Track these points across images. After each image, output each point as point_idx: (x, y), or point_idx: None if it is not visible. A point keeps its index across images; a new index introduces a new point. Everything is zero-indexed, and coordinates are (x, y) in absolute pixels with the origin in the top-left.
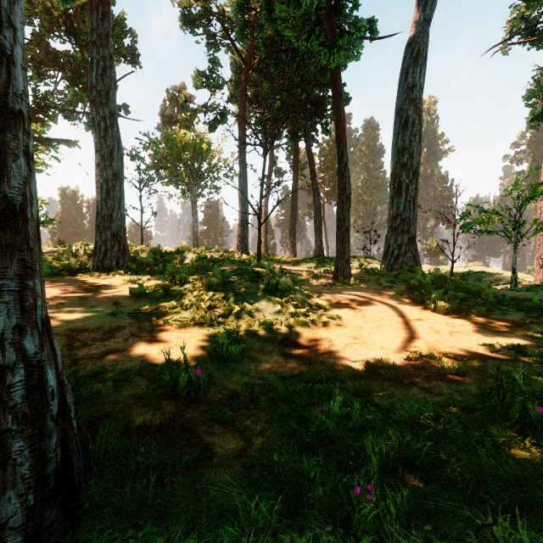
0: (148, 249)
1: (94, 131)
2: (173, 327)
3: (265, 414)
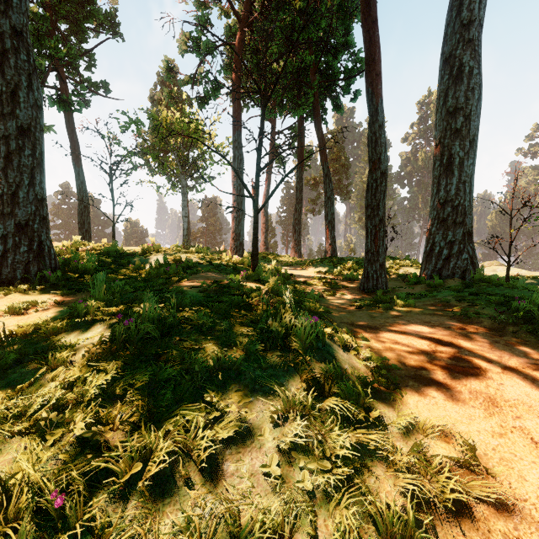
0: (101, 249)
1: None
2: None
3: None
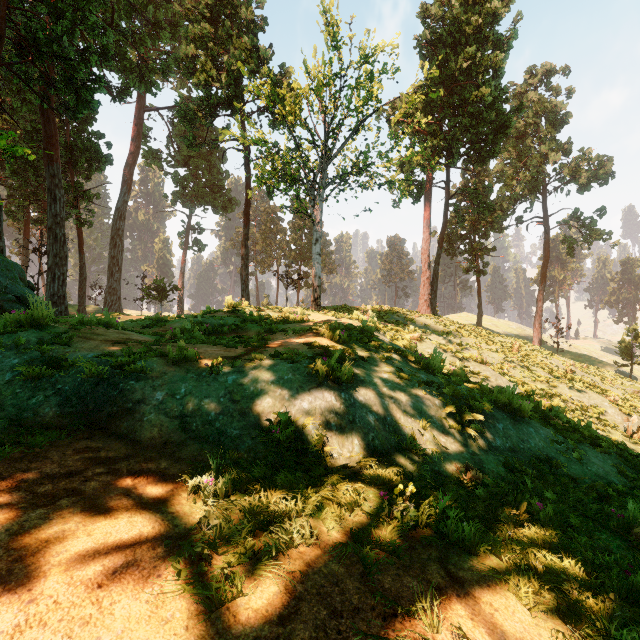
0: None
1: None
2: None
3: None
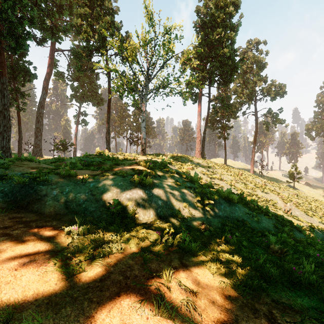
0: None
1: None
2: None
3: None
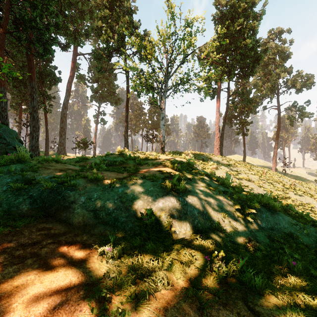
0: None
1: None
2: None
3: None
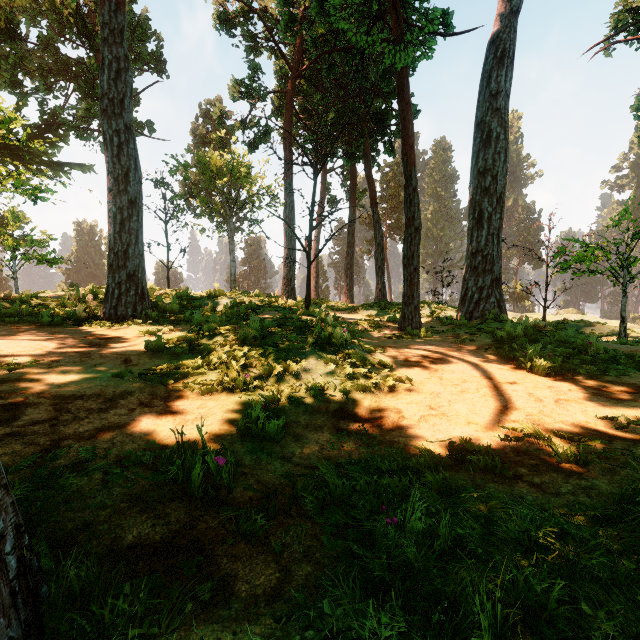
0: (173, 294)
1: (106, 148)
2: (195, 393)
3: (312, 524)
